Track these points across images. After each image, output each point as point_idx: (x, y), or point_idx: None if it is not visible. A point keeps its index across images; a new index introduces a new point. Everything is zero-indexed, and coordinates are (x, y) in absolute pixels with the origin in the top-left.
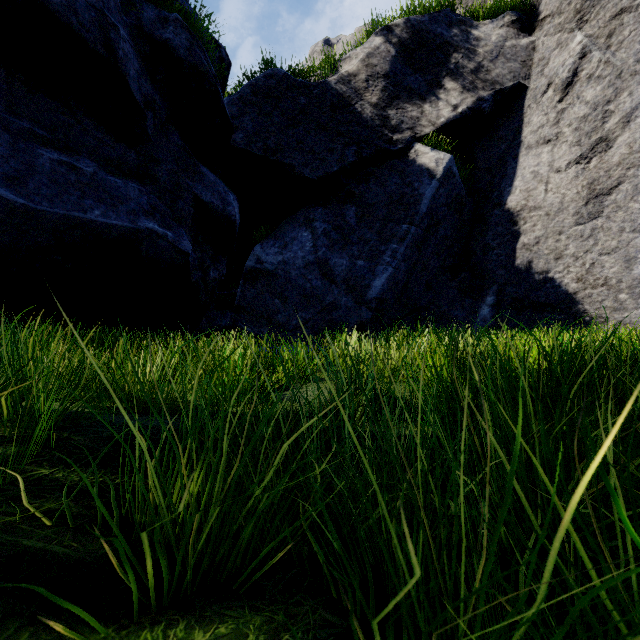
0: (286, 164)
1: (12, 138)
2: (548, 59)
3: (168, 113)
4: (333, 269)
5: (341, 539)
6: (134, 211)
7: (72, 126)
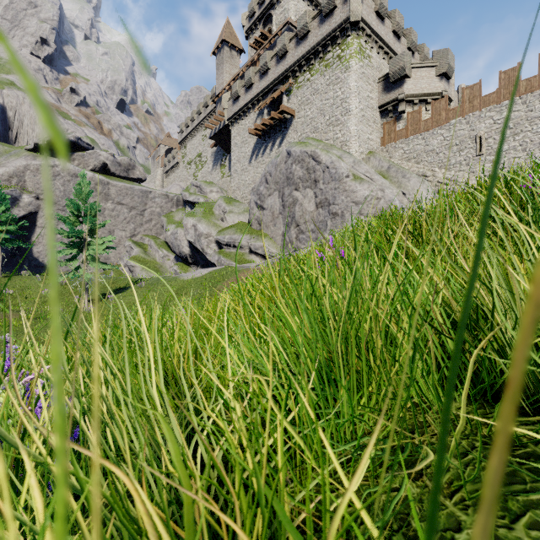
0: None
1: None
2: (44, 209)
3: None
4: None
5: None
6: None
7: None
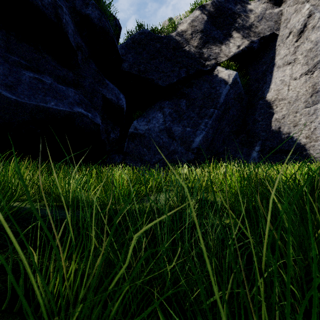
0: (149, 78)
1: (9, 65)
2: (289, 19)
3: (89, 53)
4: (174, 132)
5: (181, 307)
6: (71, 103)
7: (40, 59)
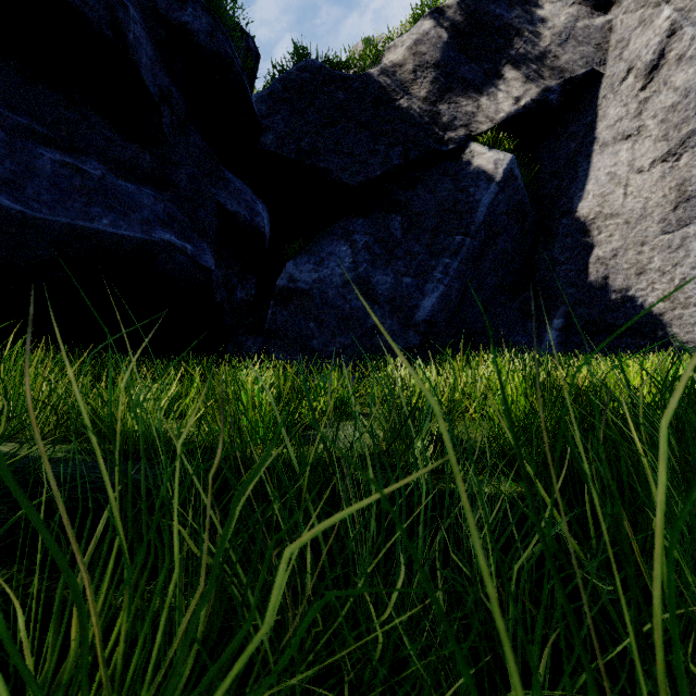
0: (322, 169)
1: (8, 136)
2: (628, 40)
3: (188, 110)
4: (376, 288)
5: None
6: (148, 220)
7: (77, 123)
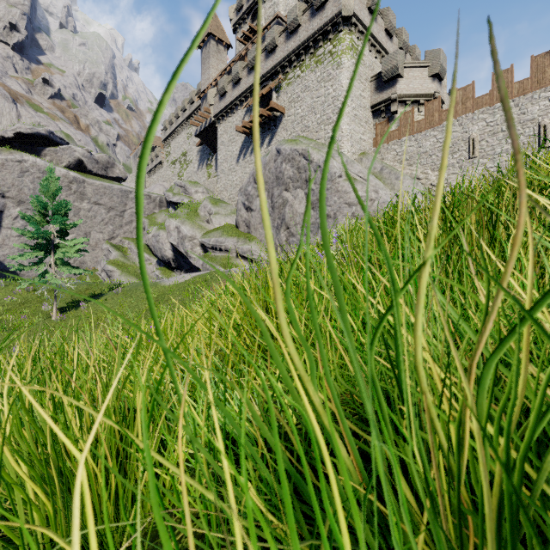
0: None
1: None
2: (11, 208)
3: None
4: None
5: None
6: None
7: None
